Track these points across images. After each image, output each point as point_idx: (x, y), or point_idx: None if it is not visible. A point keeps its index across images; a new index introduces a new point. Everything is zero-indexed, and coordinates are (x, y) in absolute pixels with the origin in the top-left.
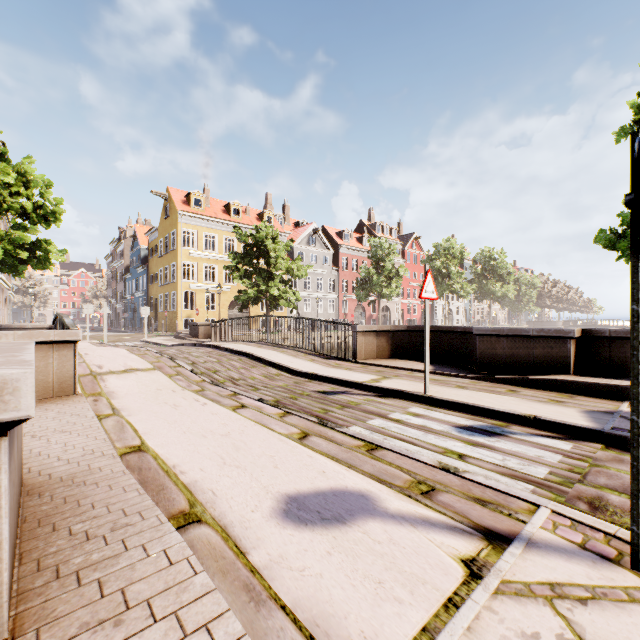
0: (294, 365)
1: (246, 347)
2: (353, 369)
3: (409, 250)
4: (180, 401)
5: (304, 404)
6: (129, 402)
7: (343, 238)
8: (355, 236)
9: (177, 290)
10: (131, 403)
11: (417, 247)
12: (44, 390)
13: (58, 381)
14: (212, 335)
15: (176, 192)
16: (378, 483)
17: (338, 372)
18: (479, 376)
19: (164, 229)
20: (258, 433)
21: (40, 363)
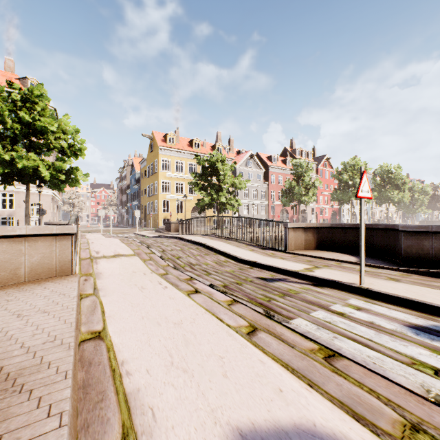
0: (238, 254)
1: (202, 239)
2: (286, 258)
3: (321, 168)
4: (147, 283)
5: (248, 290)
6: (108, 283)
7: (272, 161)
8: (280, 159)
9: (158, 199)
10: (110, 284)
11: (328, 165)
12: (49, 271)
13: (59, 264)
14: (179, 230)
15: (157, 134)
16: (355, 422)
17: (274, 261)
18: (408, 269)
19: (150, 159)
20: (208, 323)
21: (46, 250)
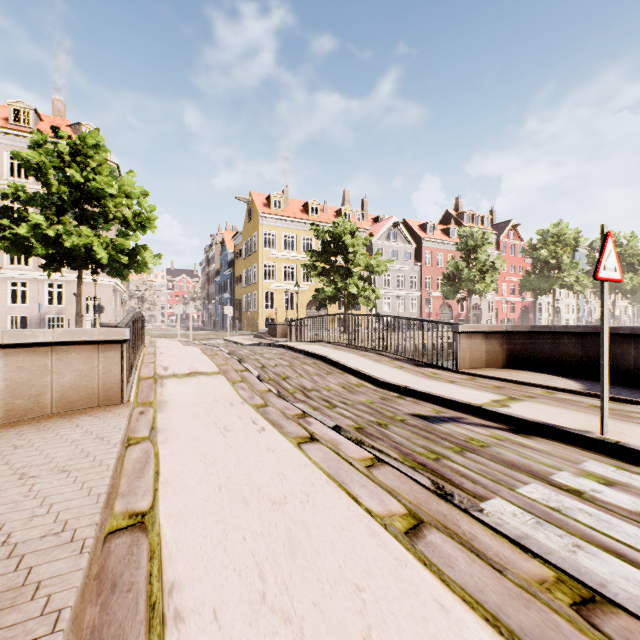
0: (378, 373)
1: (322, 349)
2: (458, 382)
3: (505, 240)
4: (233, 422)
5: (399, 438)
6: (175, 418)
7: (426, 231)
8: (440, 228)
9: (258, 290)
10: (176, 420)
11: (514, 236)
12: (88, 398)
13: (104, 387)
14: (288, 335)
15: (258, 196)
16: None
17: (438, 386)
18: None
19: (247, 232)
20: (331, 505)
21: (84, 366)
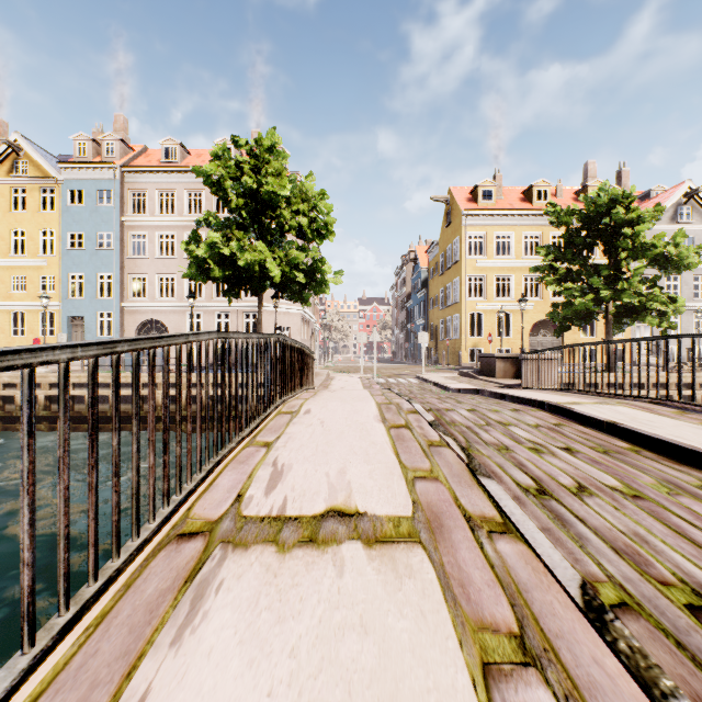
0: None
1: (663, 422)
2: None
3: None
4: None
5: None
6: None
7: None
8: None
9: (460, 312)
10: None
11: None
12: None
13: None
14: (522, 375)
15: (459, 191)
16: None
17: None
18: None
19: (445, 240)
20: None
21: None
